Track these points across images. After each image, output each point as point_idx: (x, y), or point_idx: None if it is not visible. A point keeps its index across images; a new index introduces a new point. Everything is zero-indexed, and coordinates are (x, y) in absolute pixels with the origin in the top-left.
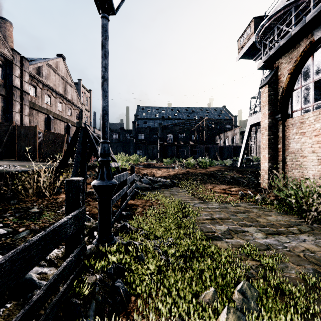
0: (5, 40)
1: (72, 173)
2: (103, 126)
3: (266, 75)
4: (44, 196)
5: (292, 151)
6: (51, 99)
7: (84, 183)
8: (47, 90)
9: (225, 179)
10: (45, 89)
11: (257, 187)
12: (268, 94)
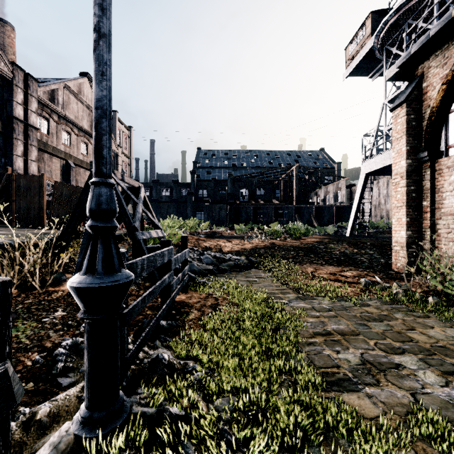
0: (1, 49)
1: (80, 248)
2: (97, 145)
3: (390, 98)
4: (32, 288)
5: (449, 211)
6: (72, 137)
7: (6, 294)
8: (66, 124)
9: (333, 257)
10: (62, 123)
11: (386, 270)
12: (406, 118)
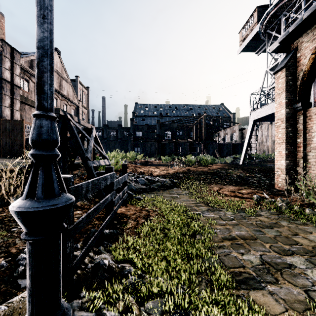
0: None
1: None
2: (38, 81)
3: (270, 67)
4: (8, 204)
5: None
6: None
7: None
8: None
9: (232, 179)
10: None
11: (271, 189)
12: (285, 79)
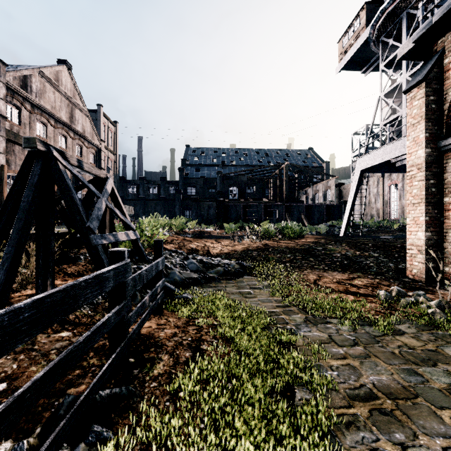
0: None
1: (2, 259)
2: None
3: (386, 91)
4: None
5: None
6: (48, 129)
7: None
8: (41, 115)
9: (335, 260)
10: (36, 113)
11: (400, 278)
12: (425, 100)
